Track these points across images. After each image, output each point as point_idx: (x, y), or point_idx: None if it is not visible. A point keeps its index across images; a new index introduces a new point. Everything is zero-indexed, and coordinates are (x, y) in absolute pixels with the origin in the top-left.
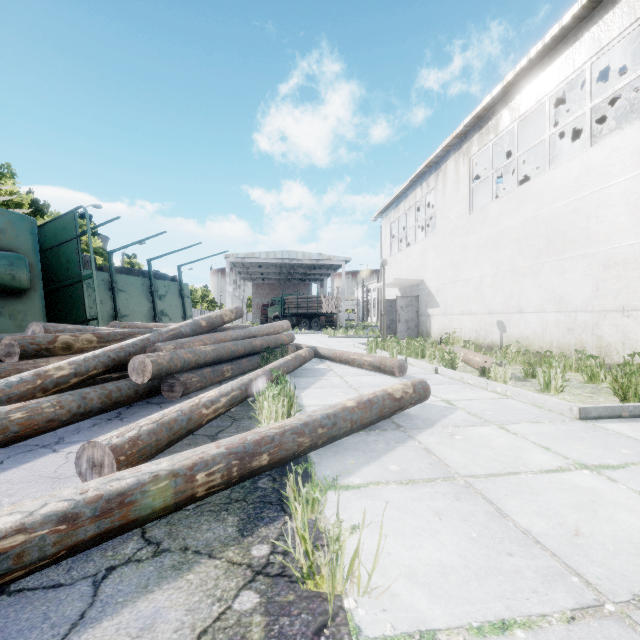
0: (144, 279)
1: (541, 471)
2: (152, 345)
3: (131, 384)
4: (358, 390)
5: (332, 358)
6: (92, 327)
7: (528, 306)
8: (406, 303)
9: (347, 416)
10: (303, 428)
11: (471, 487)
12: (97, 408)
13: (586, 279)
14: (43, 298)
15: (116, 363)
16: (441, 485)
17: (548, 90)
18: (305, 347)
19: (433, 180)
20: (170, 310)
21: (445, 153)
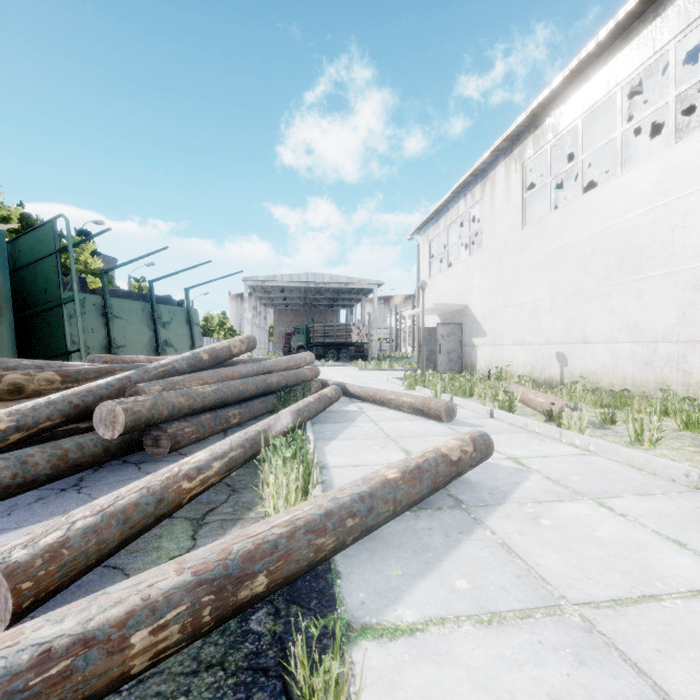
0: (145, 304)
1: (692, 592)
2: (133, 386)
3: (99, 439)
4: (398, 442)
5: (364, 397)
6: (59, 362)
7: (595, 335)
8: (448, 332)
9: (388, 494)
10: (324, 521)
11: (595, 631)
12: (44, 475)
13: (669, 303)
14: (12, 325)
15: (81, 411)
16: (545, 626)
17: (620, 78)
18: (332, 383)
19: (479, 190)
20: (176, 340)
21: (493, 159)
